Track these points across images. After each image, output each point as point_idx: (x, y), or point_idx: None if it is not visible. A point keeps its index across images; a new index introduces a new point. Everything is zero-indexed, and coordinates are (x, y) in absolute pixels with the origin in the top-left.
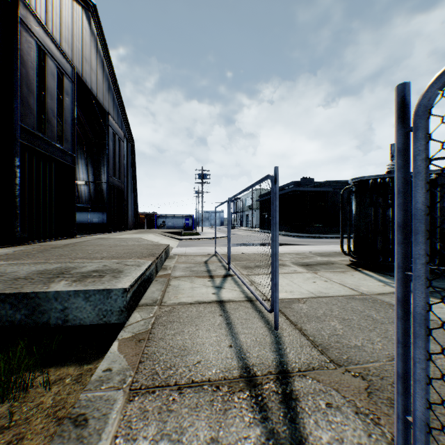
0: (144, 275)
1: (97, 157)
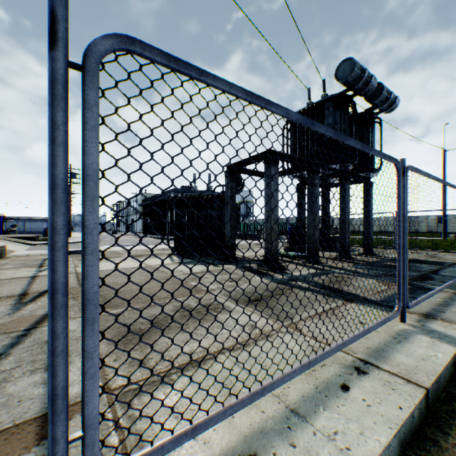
0: None
1: None
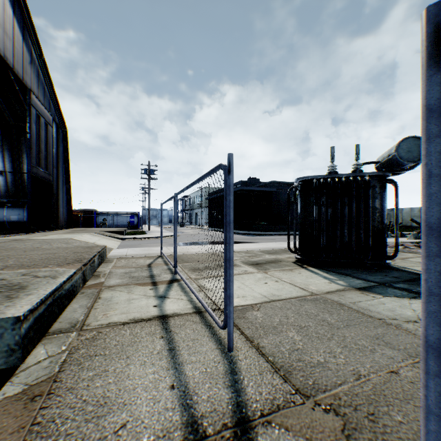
0: (60, 290)
1: (18, 142)
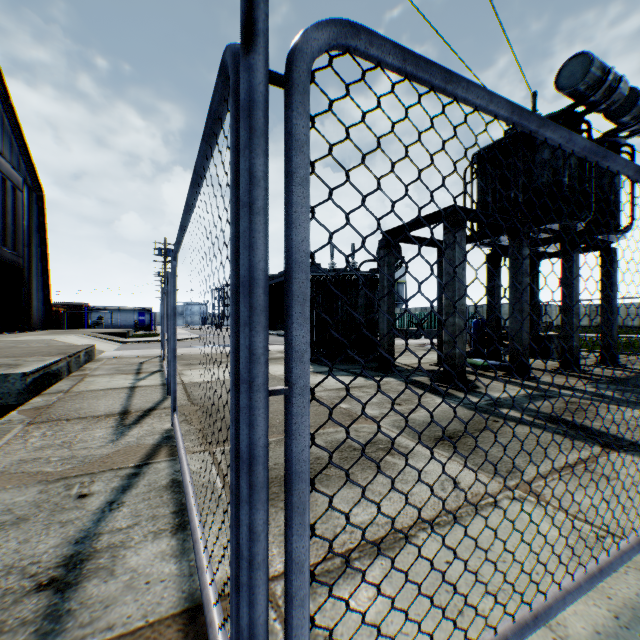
0: (50, 368)
1: None
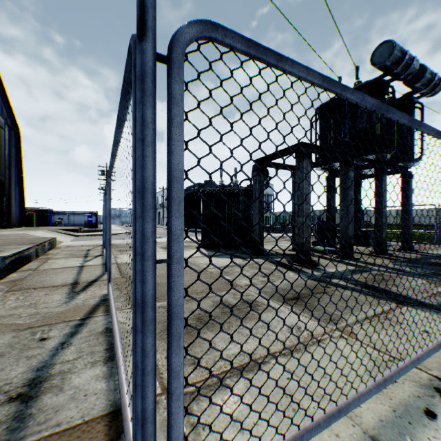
0: (23, 253)
1: None
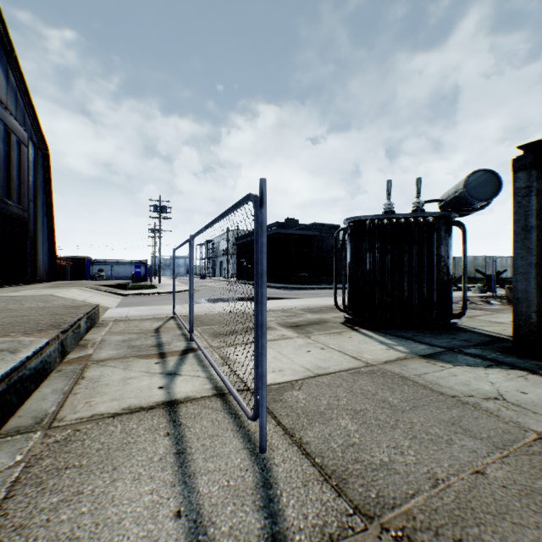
0: (21, 370)
1: None
